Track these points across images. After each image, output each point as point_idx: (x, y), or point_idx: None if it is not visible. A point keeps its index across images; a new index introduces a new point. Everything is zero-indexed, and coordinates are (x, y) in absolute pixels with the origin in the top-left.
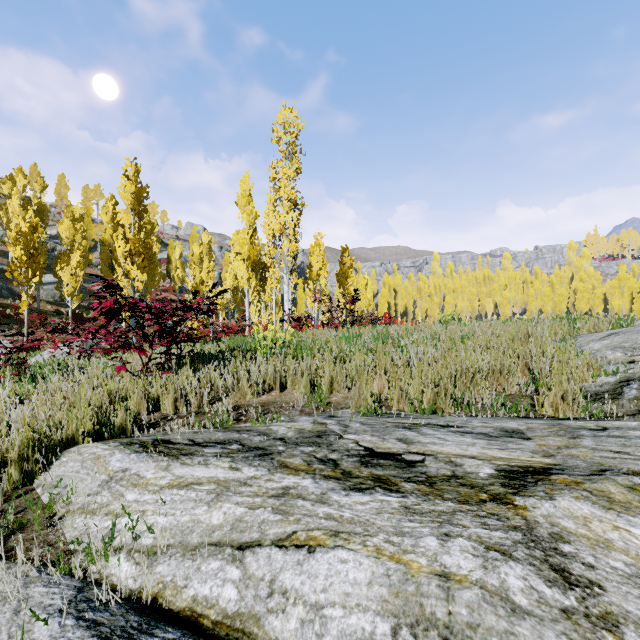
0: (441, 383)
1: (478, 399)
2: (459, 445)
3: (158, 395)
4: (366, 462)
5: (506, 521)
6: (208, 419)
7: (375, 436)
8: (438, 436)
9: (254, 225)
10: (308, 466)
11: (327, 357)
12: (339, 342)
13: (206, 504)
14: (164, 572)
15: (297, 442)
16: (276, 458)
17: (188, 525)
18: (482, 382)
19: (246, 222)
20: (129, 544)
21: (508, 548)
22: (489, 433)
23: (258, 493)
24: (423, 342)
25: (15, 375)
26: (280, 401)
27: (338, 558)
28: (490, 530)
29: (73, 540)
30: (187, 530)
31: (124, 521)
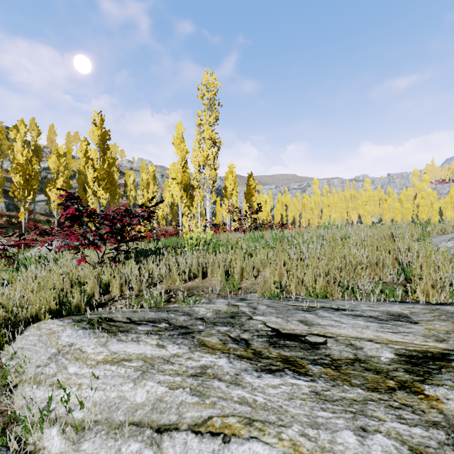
0: (331, 273)
1: (360, 286)
2: (354, 328)
3: (109, 281)
4: (274, 343)
5: (422, 415)
6: (145, 300)
7: (280, 318)
8: (334, 318)
9: (185, 158)
10: (223, 345)
11: (238, 252)
12: (247, 241)
13: (132, 381)
14: (88, 450)
15: (214, 322)
16: (196, 337)
17: (115, 401)
18: (362, 272)
19: (179, 156)
20: (63, 417)
21: (435, 451)
22: (378, 316)
23: (179, 372)
24: (311, 241)
25: (6, 265)
26: (202, 286)
27: (253, 452)
28: (408, 426)
29: (11, 415)
30: (113, 406)
31: (63, 393)
